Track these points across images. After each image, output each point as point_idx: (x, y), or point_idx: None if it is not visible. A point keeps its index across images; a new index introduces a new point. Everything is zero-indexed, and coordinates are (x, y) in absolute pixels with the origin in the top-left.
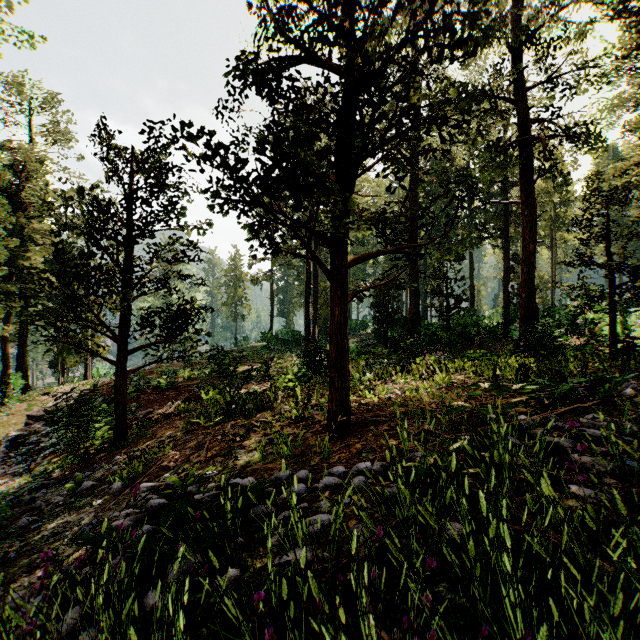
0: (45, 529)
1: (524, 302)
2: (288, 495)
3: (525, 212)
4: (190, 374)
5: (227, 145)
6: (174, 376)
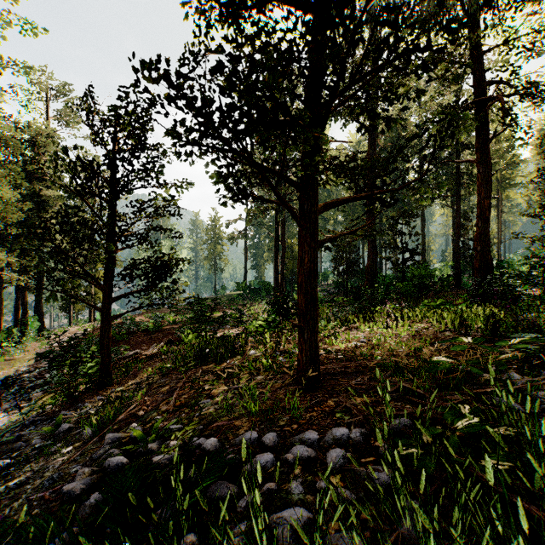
0: (13, 477)
1: (479, 254)
2: (253, 468)
3: (480, 170)
4: (174, 318)
5: (187, 73)
6: (161, 320)
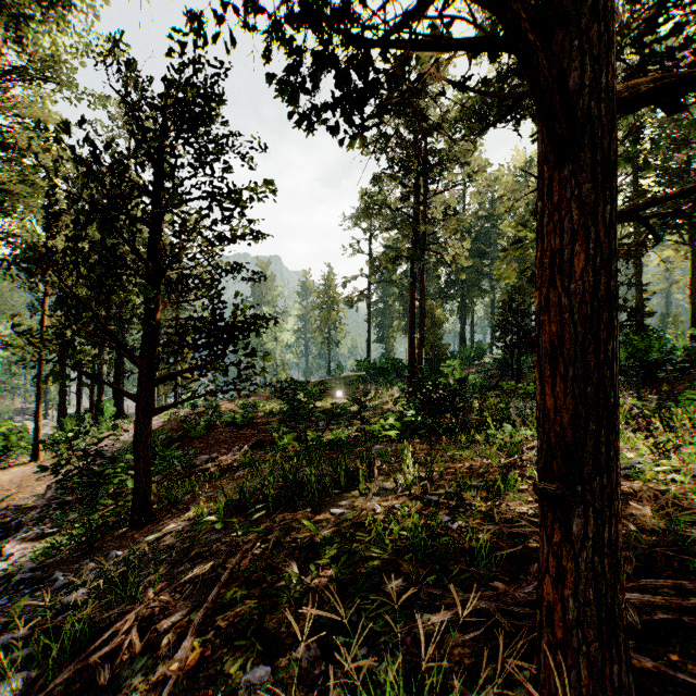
0: None
1: None
2: None
3: None
4: (272, 408)
5: None
6: (254, 410)
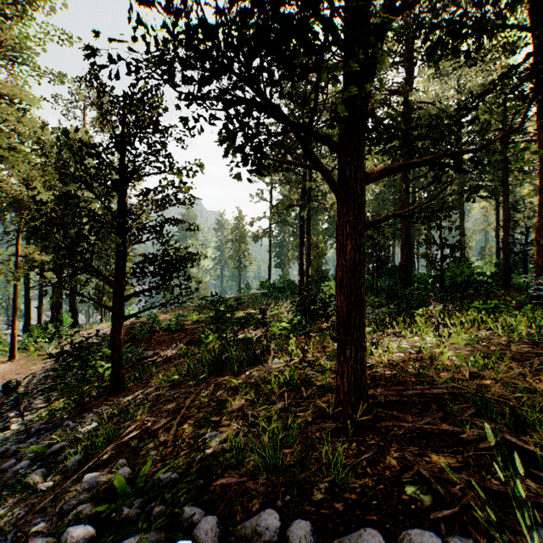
0: None
1: (541, 249)
2: None
3: (542, 150)
4: (197, 317)
5: None
6: (184, 319)
